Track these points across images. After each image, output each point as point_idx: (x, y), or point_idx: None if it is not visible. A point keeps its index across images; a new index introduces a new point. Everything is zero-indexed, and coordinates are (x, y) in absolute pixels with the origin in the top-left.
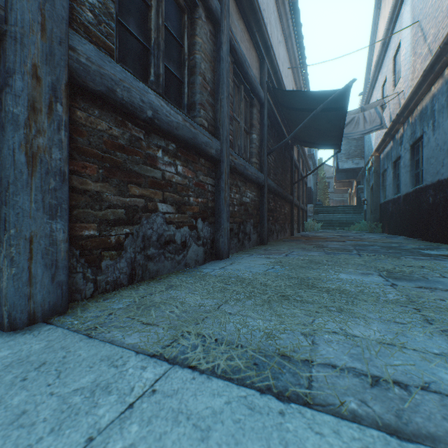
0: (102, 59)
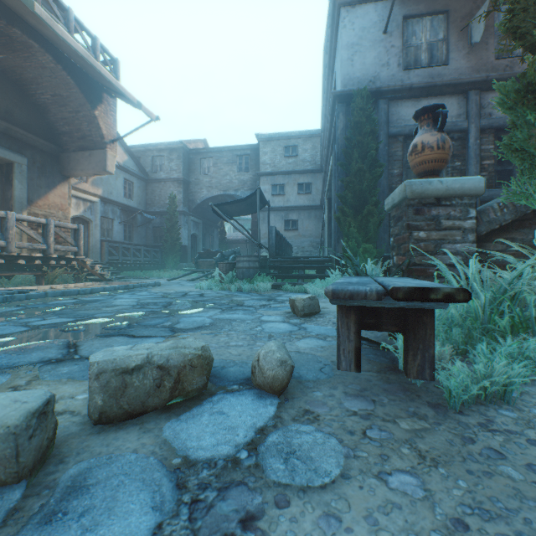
0: (488, 192)
